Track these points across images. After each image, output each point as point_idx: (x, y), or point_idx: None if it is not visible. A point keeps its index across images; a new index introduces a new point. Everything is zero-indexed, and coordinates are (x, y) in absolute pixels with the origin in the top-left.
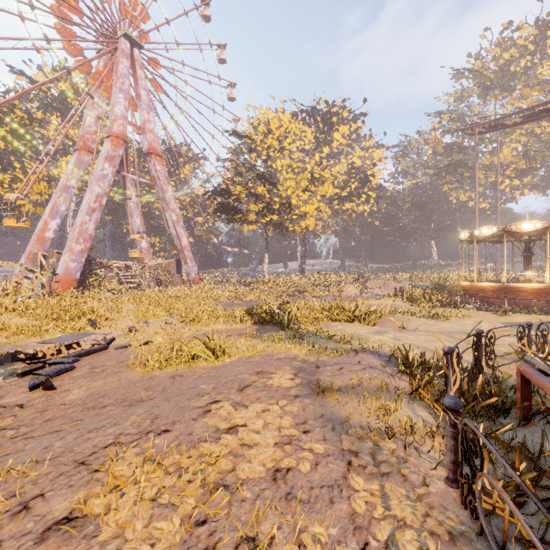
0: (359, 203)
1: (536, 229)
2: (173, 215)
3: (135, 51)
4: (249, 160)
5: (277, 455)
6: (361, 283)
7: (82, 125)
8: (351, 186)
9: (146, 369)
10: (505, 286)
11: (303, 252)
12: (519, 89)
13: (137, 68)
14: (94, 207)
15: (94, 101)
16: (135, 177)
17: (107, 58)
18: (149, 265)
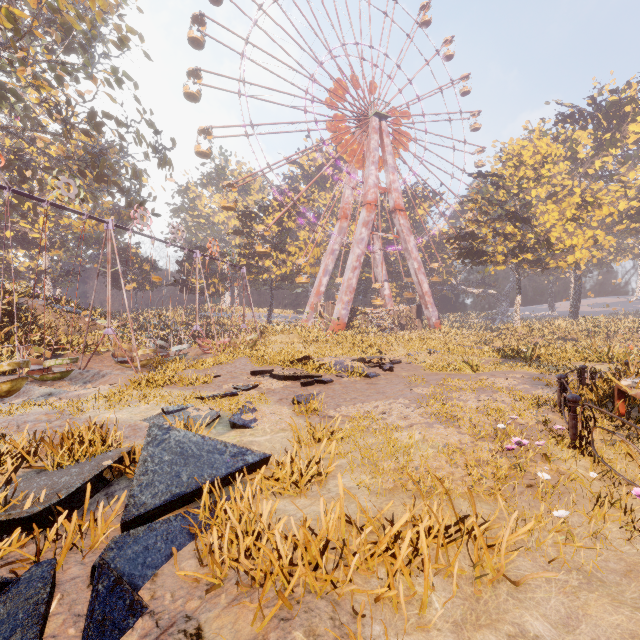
0: None
1: None
2: (414, 263)
3: (382, 123)
4: (496, 198)
5: (508, 385)
6: None
7: (342, 198)
8: None
9: (432, 370)
10: None
11: (576, 290)
12: None
13: (384, 137)
14: (356, 266)
15: (351, 176)
16: (382, 234)
17: (360, 137)
18: (393, 311)
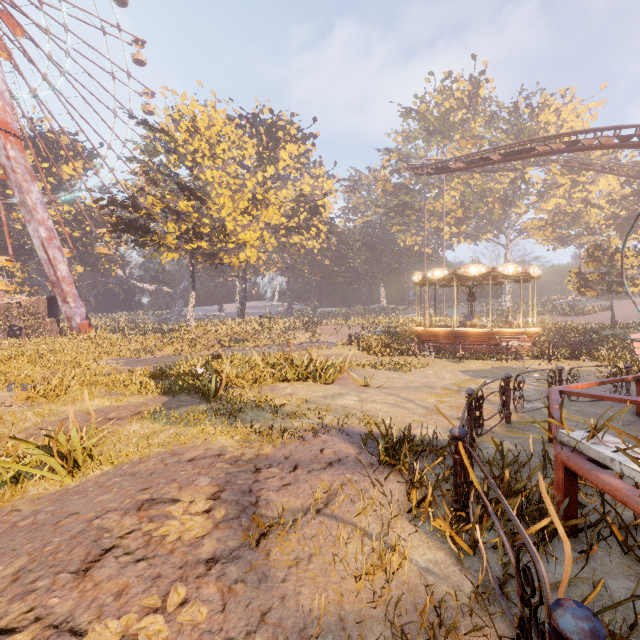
0: (309, 237)
1: (481, 273)
2: (41, 229)
3: None
4: (167, 163)
5: None
6: (311, 329)
7: None
8: (300, 216)
9: None
10: (455, 331)
11: (243, 291)
12: (457, 140)
13: None
14: None
15: None
16: None
17: None
18: None
